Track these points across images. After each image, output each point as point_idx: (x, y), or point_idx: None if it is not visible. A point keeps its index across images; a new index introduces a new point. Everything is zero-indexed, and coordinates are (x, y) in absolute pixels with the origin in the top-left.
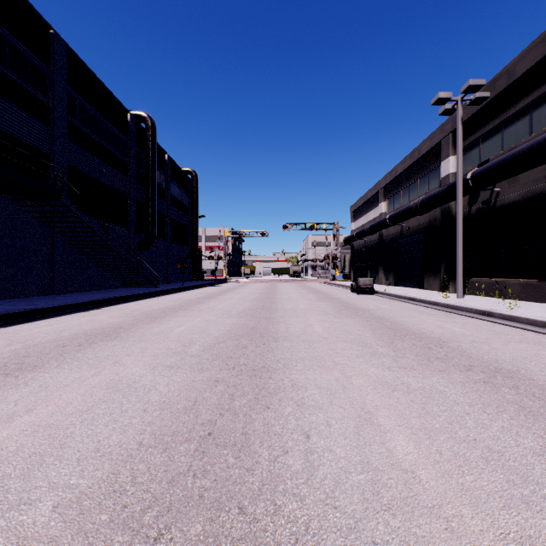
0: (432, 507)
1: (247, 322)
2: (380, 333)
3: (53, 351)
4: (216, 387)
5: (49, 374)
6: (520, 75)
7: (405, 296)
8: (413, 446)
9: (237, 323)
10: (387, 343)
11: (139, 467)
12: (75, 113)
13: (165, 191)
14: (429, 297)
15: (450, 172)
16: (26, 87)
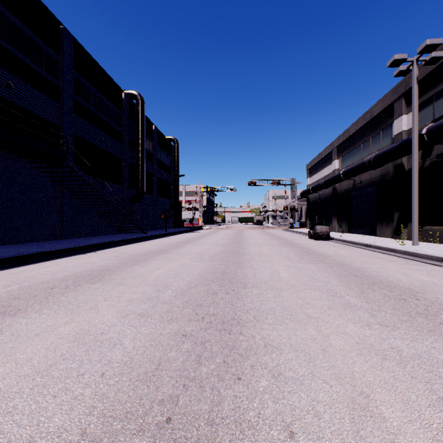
0: None
1: (218, 267)
2: (347, 281)
3: (41, 294)
4: (183, 344)
5: (27, 319)
6: None
7: (361, 242)
8: None
9: (209, 267)
10: (357, 292)
11: None
12: (80, 93)
13: (152, 155)
14: (384, 244)
15: (402, 130)
16: (40, 72)
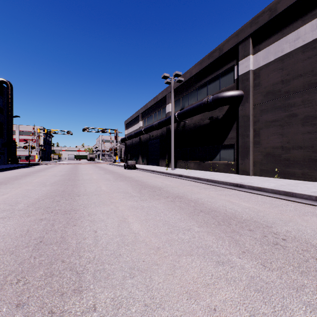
0: (142, 240)
1: (59, 188)
2: (136, 187)
3: None
4: (41, 222)
5: None
6: (194, 75)
7: (150, 170)
8: (140, 225)
9: (51, 189)
10: (138, 191)
11: None
12: None
13: None
14: (160, 170)
15: (169, 111)
16: None
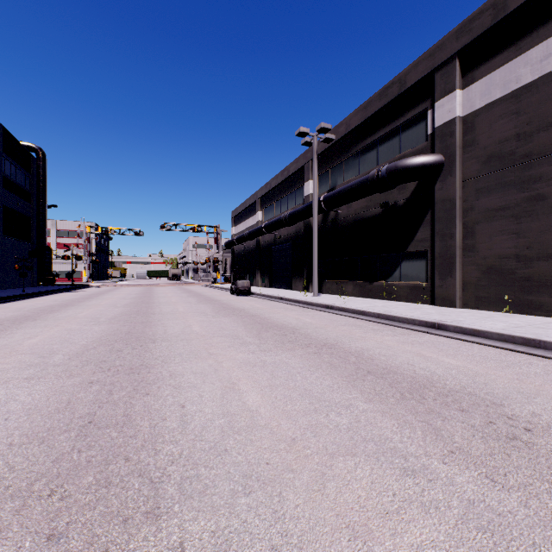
0: (264, 425)
1: (121, 328)
2: (251, 328)
3: None
4: (91, 388)
5: None
6: (353, 128)
7: (276, 296)
8: (260, 397)
9: (108, 330)
10: (255, 334)
11: (15, 460)
12: None
13: None
14: (294, 296)
15: (310, 193)
16: None
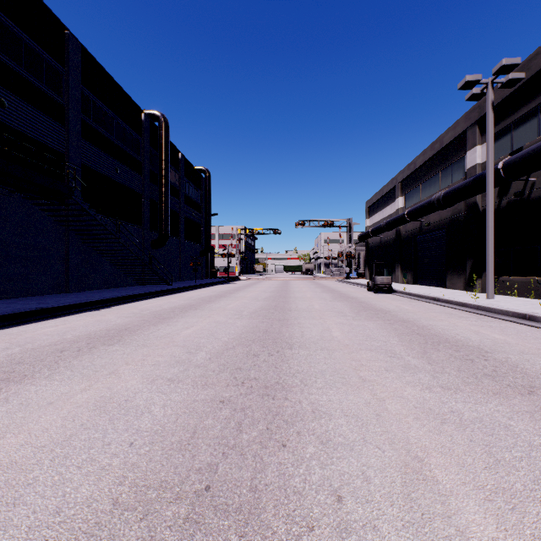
0: None
1: (259, 325)
2: (409, 340)
3: (49, 357)
4: (220, 411)
5: (36, 386)
6: None
7: (428, 296)
8: (494, 525)
9: (248, 326)
10: (419, 353)
11: None
12: (89, 113)
13: (178, 189)
14: (455, 297)
15: (476, 163)
16: (40, 87)
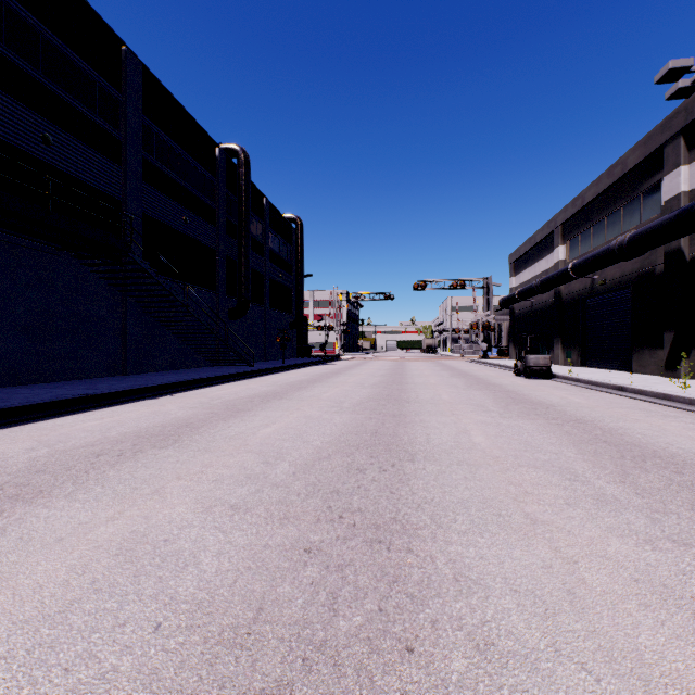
0: None
1: (366, 422)
2: (593, 452)
3: (79, 464)
4: (304, 569)
5: (49, 510)
6: None
7: (607, 383)
8: None
9: (350, 423)
10: (616, 474)
11: None
12: (152, 149)
13: (262, 244)
14: (650, 385)
15: (680, 191)
16: (92, 118)
